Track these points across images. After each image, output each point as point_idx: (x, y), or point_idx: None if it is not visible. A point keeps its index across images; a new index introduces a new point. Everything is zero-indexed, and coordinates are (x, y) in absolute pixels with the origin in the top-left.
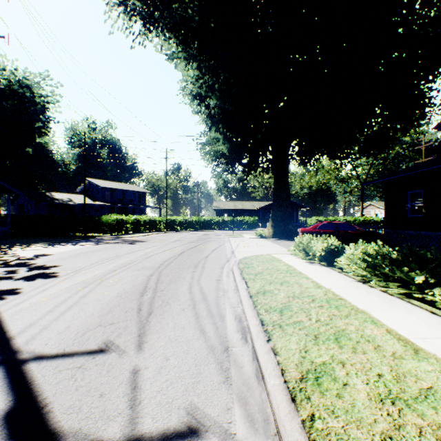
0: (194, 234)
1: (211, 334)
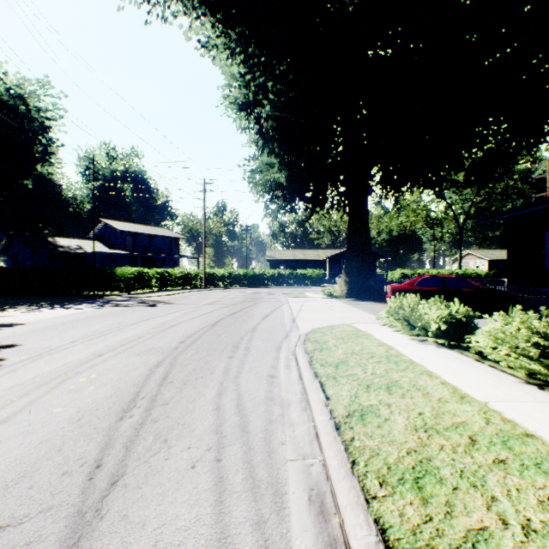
0: (240, 292)
1: None
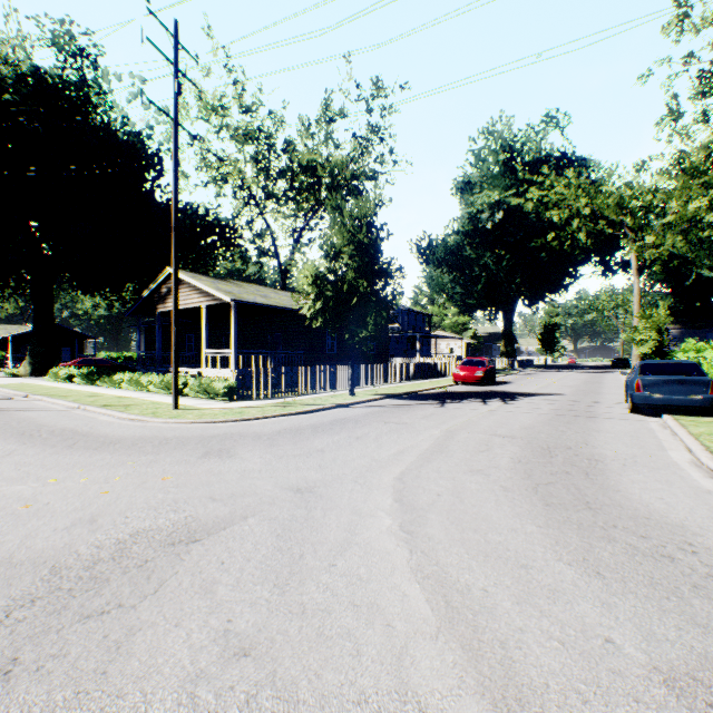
0: None
1: None
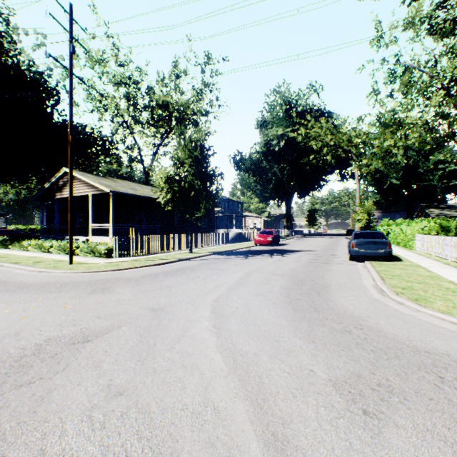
0: None
1: None
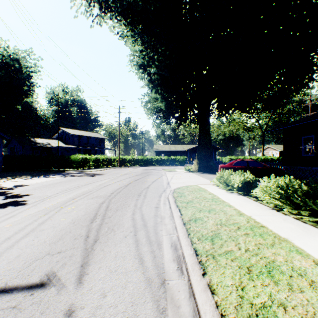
0: (139, 169)
1: (149, 264)
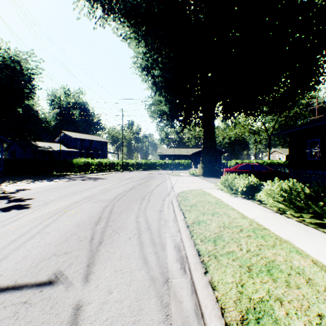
0: (143, 173)
1: (153, 264)
